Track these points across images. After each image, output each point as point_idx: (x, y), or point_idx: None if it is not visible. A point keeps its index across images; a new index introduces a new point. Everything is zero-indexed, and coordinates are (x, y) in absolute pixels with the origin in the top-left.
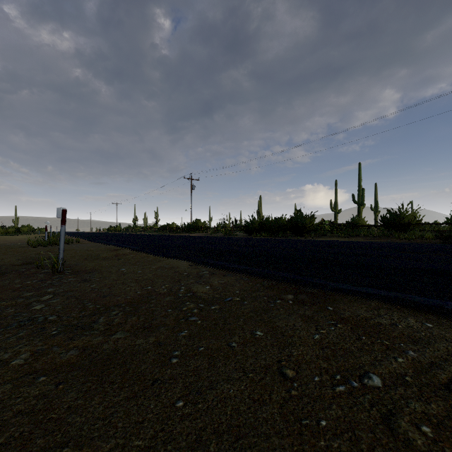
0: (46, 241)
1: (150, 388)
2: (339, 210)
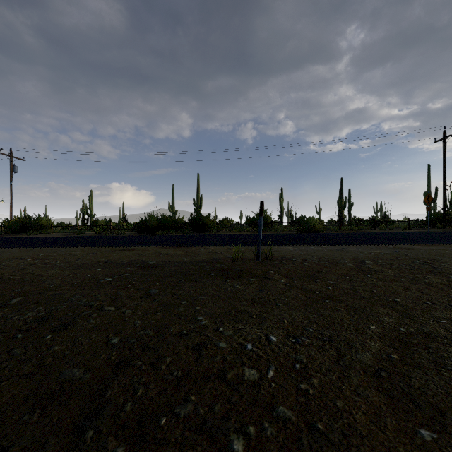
0: None
1: None
2: (176, 211)
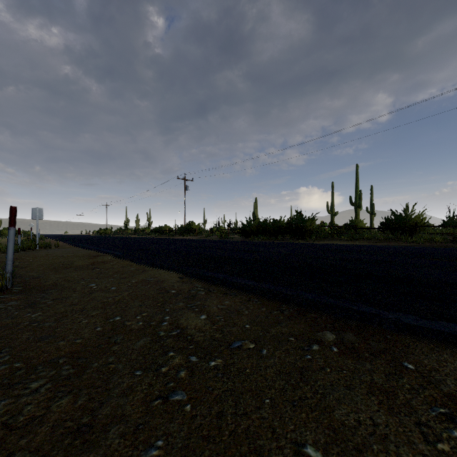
0: (18, 245)
1: None
2: (335, 212)
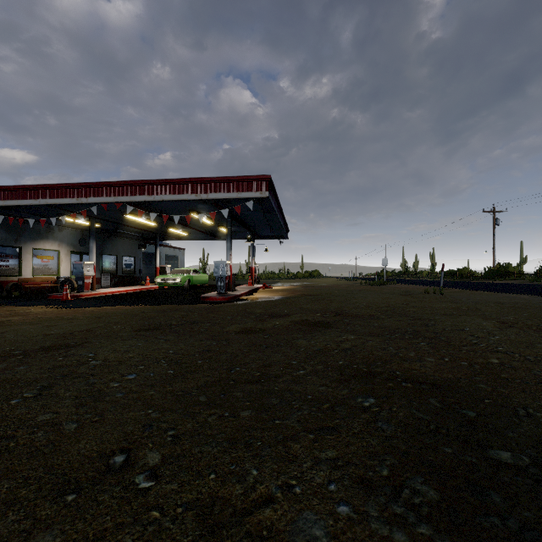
0: (376, 282)
1: (540, 310)
2: None
